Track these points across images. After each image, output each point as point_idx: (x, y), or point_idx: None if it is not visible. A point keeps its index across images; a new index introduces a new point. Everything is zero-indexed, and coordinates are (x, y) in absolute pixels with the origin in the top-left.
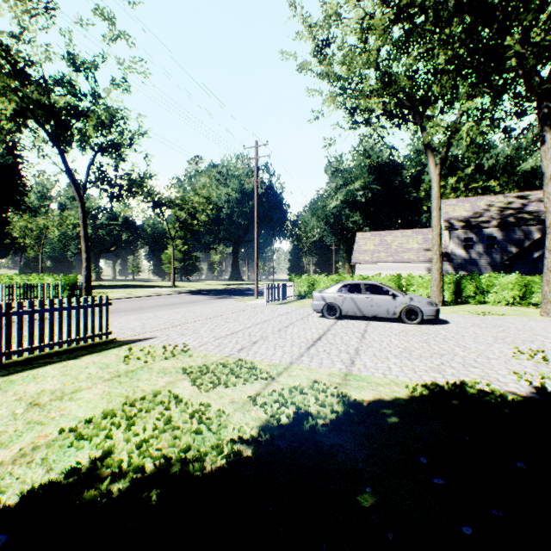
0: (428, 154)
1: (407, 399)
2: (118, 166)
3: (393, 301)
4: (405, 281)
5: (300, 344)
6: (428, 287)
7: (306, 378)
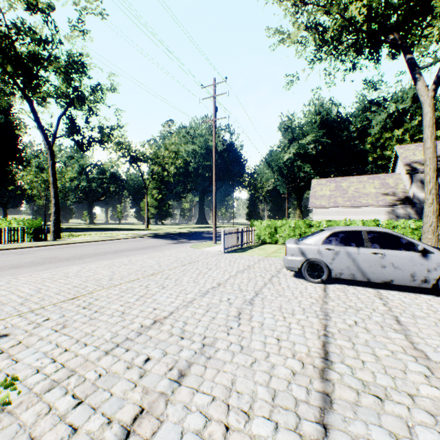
0: (416, 75)
1: None
2: (88, 118)
3: (424, 261)
4: (383, 225)
5: (291, 395)
6: (413, 233)
7: None
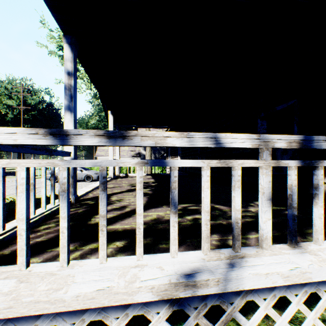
0: None
1: (40, 197)
2: None
3: (82, 173)
4: None
5: None
6: None
7: (9, 197)
